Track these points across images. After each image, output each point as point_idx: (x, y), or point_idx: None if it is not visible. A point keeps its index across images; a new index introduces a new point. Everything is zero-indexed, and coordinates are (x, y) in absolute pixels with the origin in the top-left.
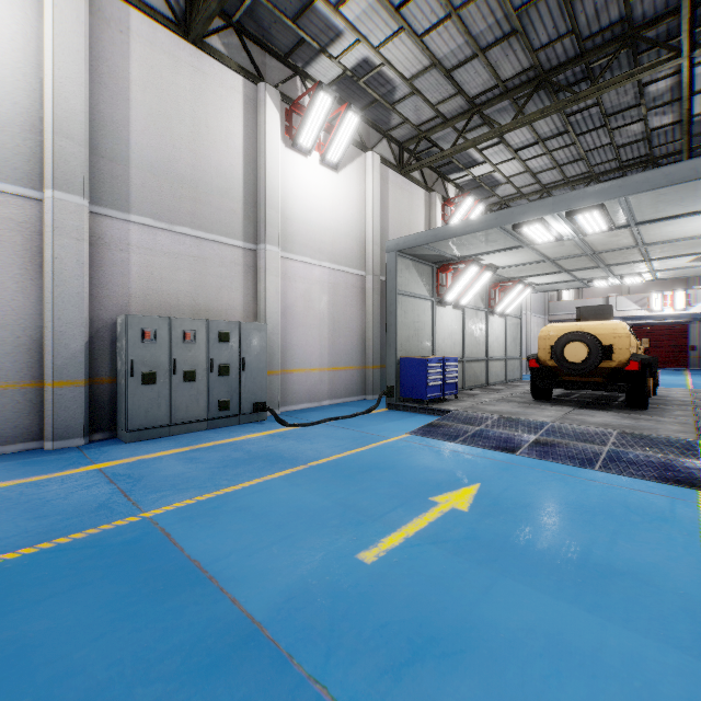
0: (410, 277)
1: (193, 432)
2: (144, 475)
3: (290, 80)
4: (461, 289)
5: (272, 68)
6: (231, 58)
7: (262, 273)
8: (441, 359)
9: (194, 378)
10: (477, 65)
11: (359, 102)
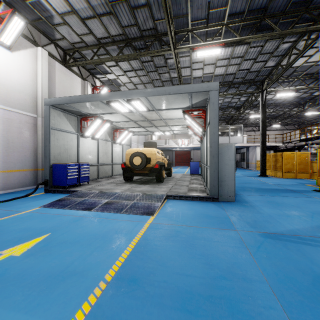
0: (61, 121)
1: None
2: None
3: None
4: (94, 130)
5: None
6: None
7: None
8: (77, 164)
9: None
10: (97, 22)
11: (30, 15)
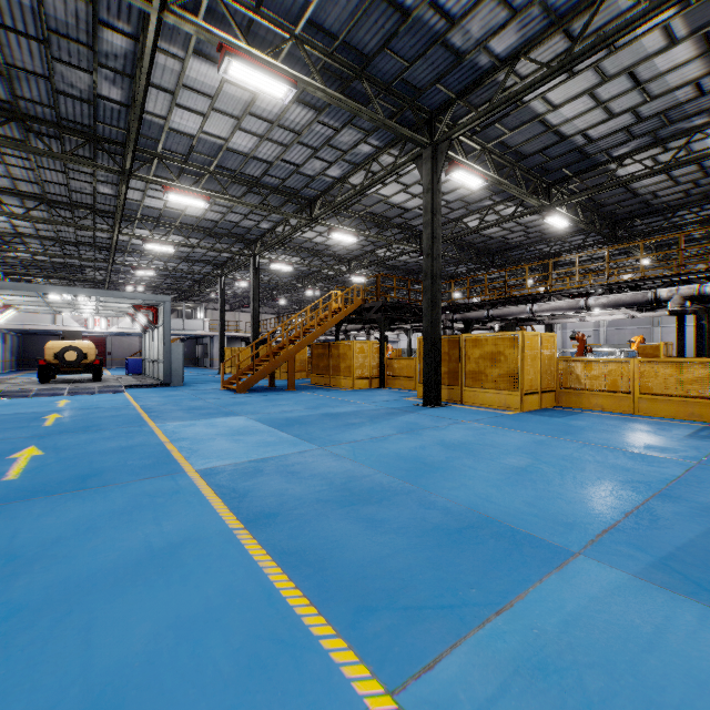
0: None
1: None
2: None
3: None
4: None
5: None
6: None
7: None
8: None
9: None
10: (6, 178)
11: None
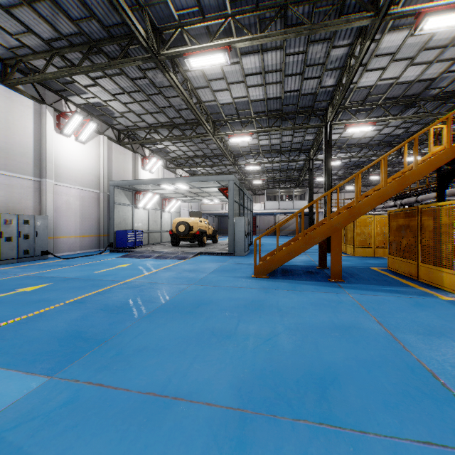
0: (121, 196)
1: (11, 263)
2: (8, 272)
3: (59, 101)
4: (146, 202)
5: (49, 96)
6: (27, 91)
7: (44, 192)
8: (134, 231)
9: (12, 240)
10: (149, 116)
11: (96, 113)
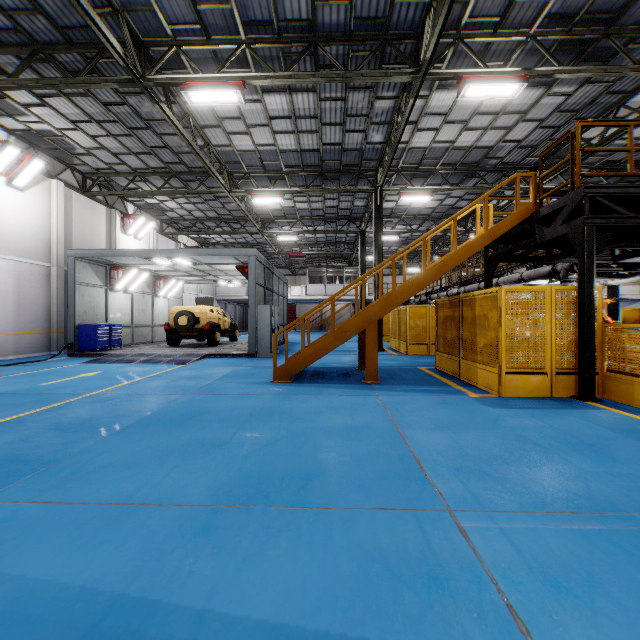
0: (87, 273)
1: None
2: None
3: None
4: (128, 282)
5: None
6: None
7: None
8: (109, 325)
9: None
10: (133, 157)
11: (45, 145)
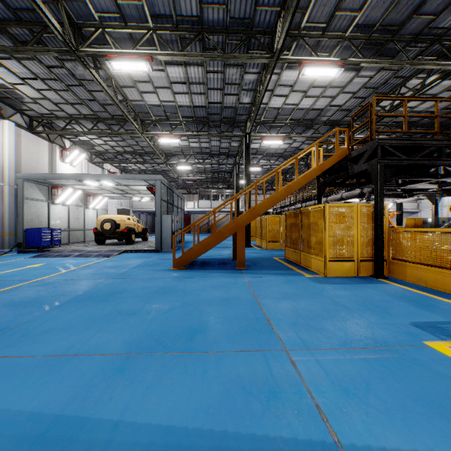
0: (33, 191)
1: None
2: None
3: None
4: (65, 198)
5: None
6: None
7: None
8: (50, 229)
9: None
10: (69, 106)
11: (0, 94)
